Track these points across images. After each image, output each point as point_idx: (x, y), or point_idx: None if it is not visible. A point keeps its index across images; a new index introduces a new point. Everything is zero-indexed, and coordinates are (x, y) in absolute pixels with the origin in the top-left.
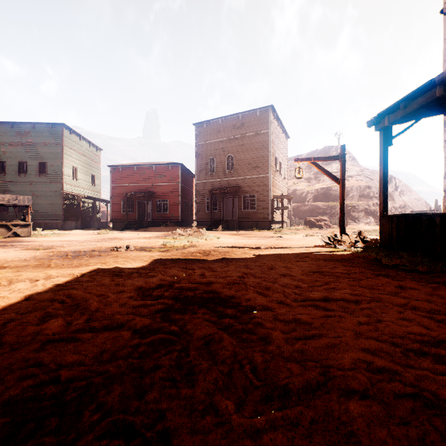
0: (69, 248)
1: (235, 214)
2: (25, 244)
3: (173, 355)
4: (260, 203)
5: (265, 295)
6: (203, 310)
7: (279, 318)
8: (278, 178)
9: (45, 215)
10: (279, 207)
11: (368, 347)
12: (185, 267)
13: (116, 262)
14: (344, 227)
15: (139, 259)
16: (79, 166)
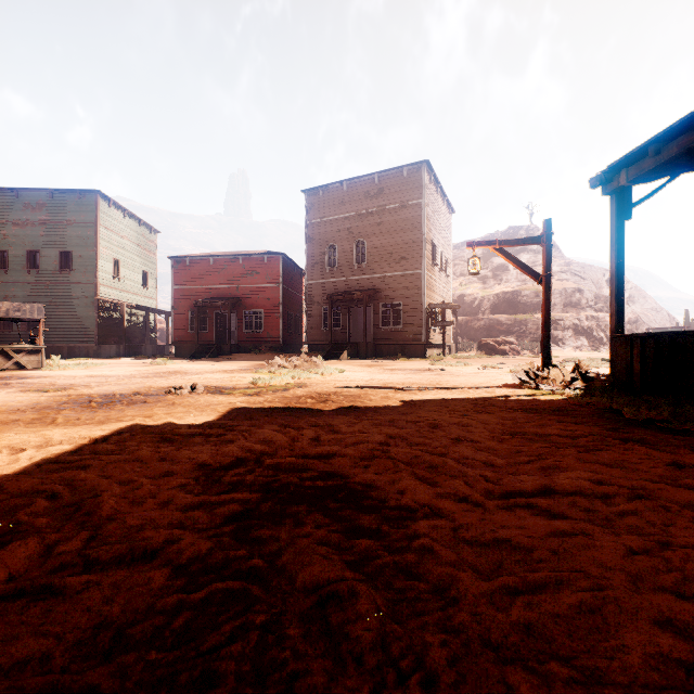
0: (98, 389)
1: (369, 333)
2: (28, 383)
3: (247, 644)
4: (409, 316)
5: (432, 483)
6: (317, 517)
7: (466, 536)
8: (437, 277)
9: (69, 335)
10: (439, 322)
11: (669, 617)
12: (286, 424)
13: (170, 414)
14: (550, 354)
15: (208, 409)
16: (122, 257)
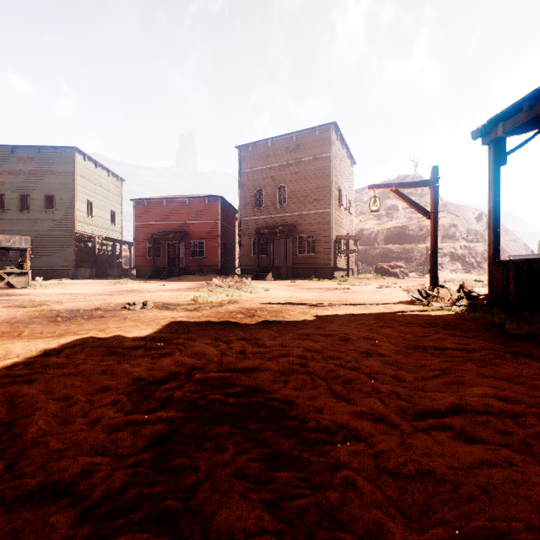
0: (67, 305)
1: (289, 259)
2: (13, 299)
3: None
4: (320, 246)
5: (348, 400)
6: (237, 441)
7: (388, 466)
8: (342, 214)
9: (53, 261)
10: (344, 250)
11: None
12: (218, 337)
13: (120, 328)
14: (437, 277)
15: (154, 323)
16: (95, 200)
